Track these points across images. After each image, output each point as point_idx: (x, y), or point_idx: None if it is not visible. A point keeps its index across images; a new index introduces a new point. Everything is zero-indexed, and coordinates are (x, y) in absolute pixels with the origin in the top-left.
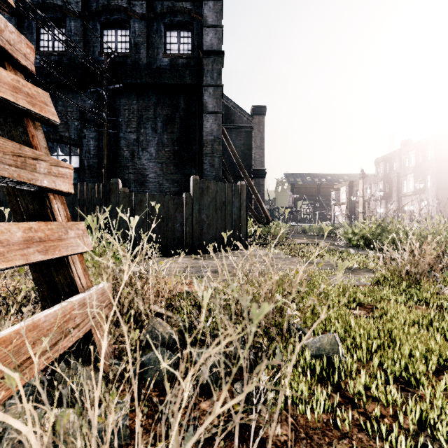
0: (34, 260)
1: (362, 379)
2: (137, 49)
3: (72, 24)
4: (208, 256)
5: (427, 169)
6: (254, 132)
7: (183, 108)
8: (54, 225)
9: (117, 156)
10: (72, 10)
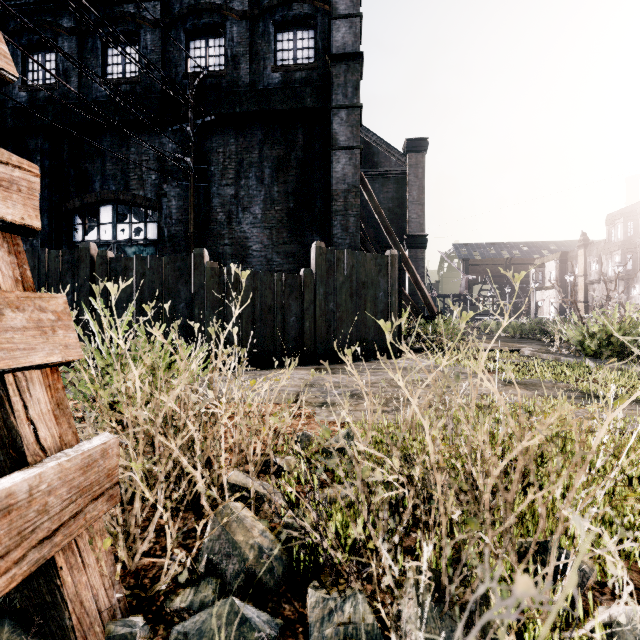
0: None
1: None
2: (236, 63)
3: (148, 37)
4: (339, 368)
5: None
6: (408, 179)
7: (301, 145)
8: None
9: (209, 221)
10: (148, 18)
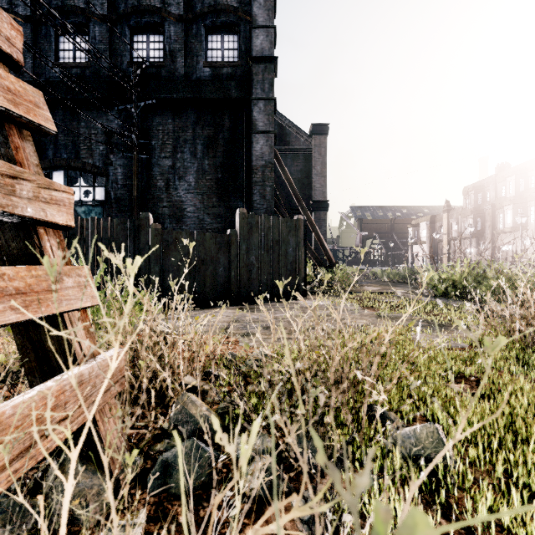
0: (4, 321)
1: (487, 500)
2: (173, 57)
3: (96, 29)
4: (258, 307)
5: (530, 200)
6: (314, 156)
7: (227, 127)
8: (42, 270)
9: (150, 186)
10: (96, 13)
